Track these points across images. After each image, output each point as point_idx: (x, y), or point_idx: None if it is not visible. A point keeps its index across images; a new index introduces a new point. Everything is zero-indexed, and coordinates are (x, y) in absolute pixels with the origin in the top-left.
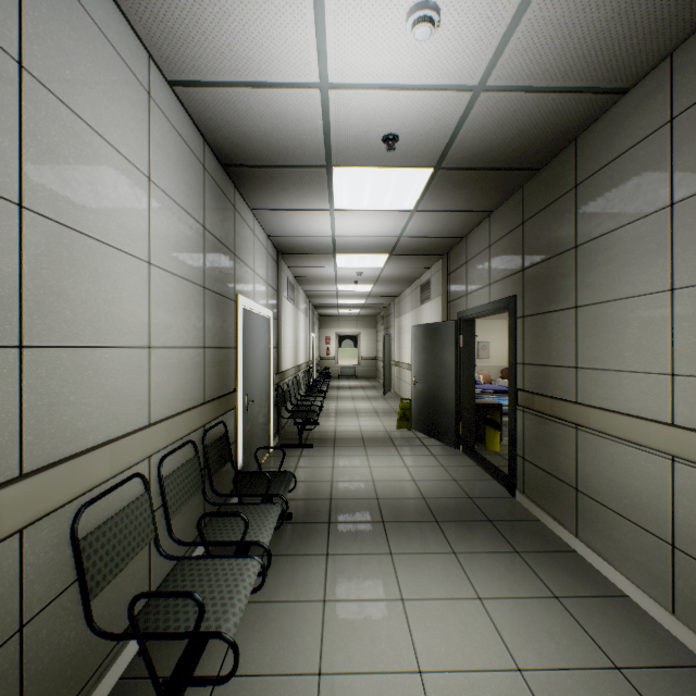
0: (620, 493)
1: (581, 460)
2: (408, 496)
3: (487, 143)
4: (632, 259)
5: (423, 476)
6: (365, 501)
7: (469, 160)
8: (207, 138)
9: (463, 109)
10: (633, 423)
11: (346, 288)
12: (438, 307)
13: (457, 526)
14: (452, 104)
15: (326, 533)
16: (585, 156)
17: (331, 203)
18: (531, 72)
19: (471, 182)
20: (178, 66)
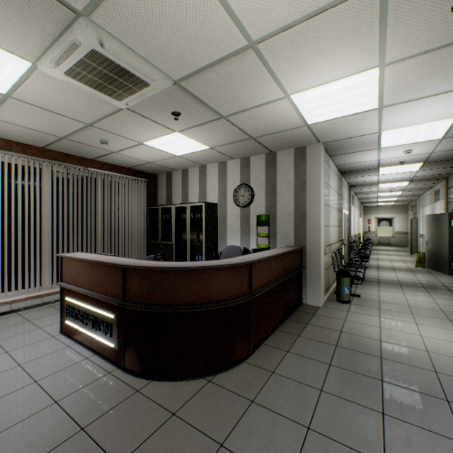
0: None
1: None
2: (413, 282)
3: (443, 157)
4: None
5: (423, 279)
6: (393, 281)
7: (437, 160)
8: (339, 170)
9: (428, 155)
10: None
11: (383, 194)
12: (443, 205)
13: (432, 289)
14: (423, 155)
15: (377, 283)
16: None
17: (377, 173)
18: (448, 149)
19: (443, 163)
20: (340, 164)
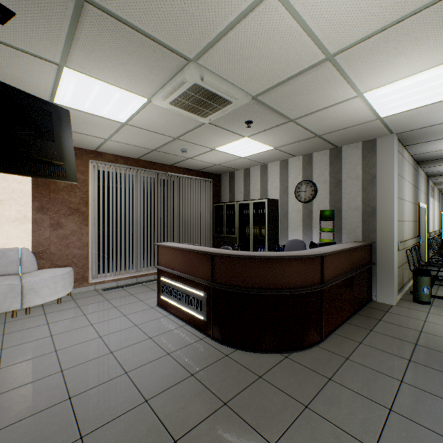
0: None
1: None
2: None
3: None
4: None
5: None
6: None
7: None
8: (415, 159)
9: None
10: None
11: None
12: None
13: None
14: None
15: None
16: None
17: None
18: None
19: None
20: (416, 153)
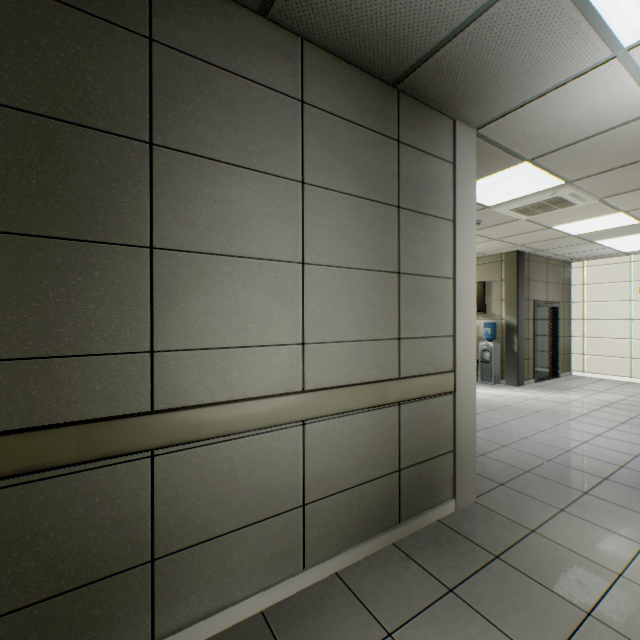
0: (245, 499)
1: (167, 502)
2: None
3: None
4: (262, 215)
5: None
6: None
7: None
8: None
9: None
10: (276, 403)
11: None
12: None
13: None
14: None
15: None
16: (178, 12)
17: None
18: None
19: None
20: None
